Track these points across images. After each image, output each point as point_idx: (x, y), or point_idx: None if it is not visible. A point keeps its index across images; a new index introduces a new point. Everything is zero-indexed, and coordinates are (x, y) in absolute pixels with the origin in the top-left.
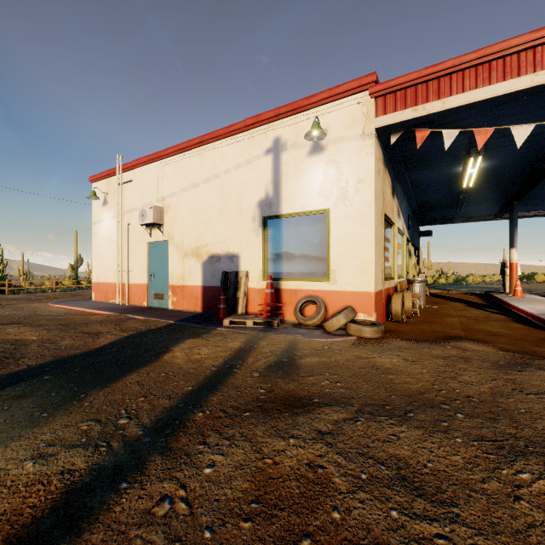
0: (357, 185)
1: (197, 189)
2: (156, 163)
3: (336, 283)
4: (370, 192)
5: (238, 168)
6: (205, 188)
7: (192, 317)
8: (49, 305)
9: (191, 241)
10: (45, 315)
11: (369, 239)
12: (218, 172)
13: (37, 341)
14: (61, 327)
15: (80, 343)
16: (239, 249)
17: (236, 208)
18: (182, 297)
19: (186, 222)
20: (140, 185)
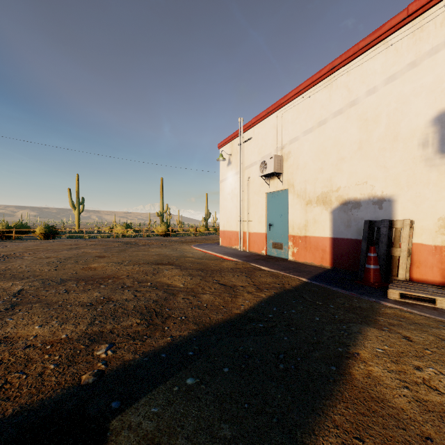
0: None
1: (323, 127)
2: (274, 114)
3: None
4: None
5: (392, 80)
6: (335, 123)
7: (324, 274)
8: (192, 247)
9: (315, 187)
10: (189, 257)
11: None
12: (355, 97)
13: (183, 291)
14: (201, 273)
15: (219, 301)
16: (393, 190)
17: (387, 135)
18: (304, 249)
19: (309, 167)
20: (258, 140)
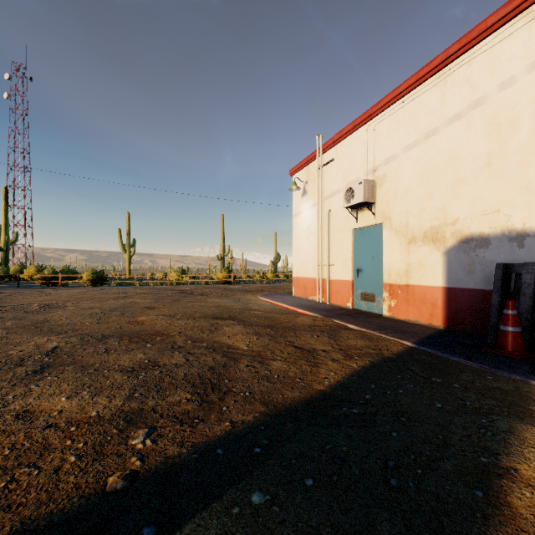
0: None
1: (433, 138)
2: (364, 127)
3: None
4: None
5: None
6: (451, 131)
7: (435, 337)
8: (258, 297)
9: (421, 219)
10: (255, 310)
11: None
12: (481, 94)
13: (247, 355)
14: (270, 331)
15: (295, 371)
16: None
17: (531, 143)
18: (406, 302)
19: (412, 193)
20: (342, 161)
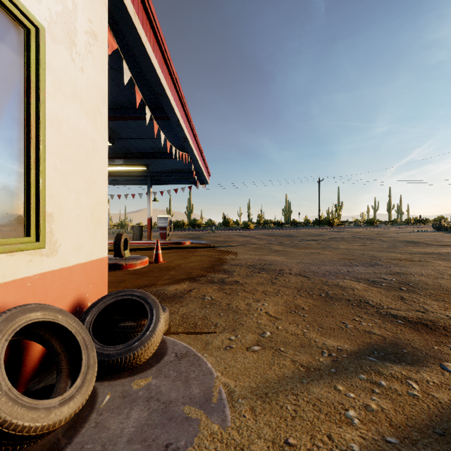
0: (90, 36)
1: None
2: None
3: (56, 249)
4: (104, 74)
5: None
6: None
7: None
8: None
9: None
10: None
11: (103, 160)
12: None
13: None
14: None
15: None
16: None
17: None
18: None
19: None
20: None
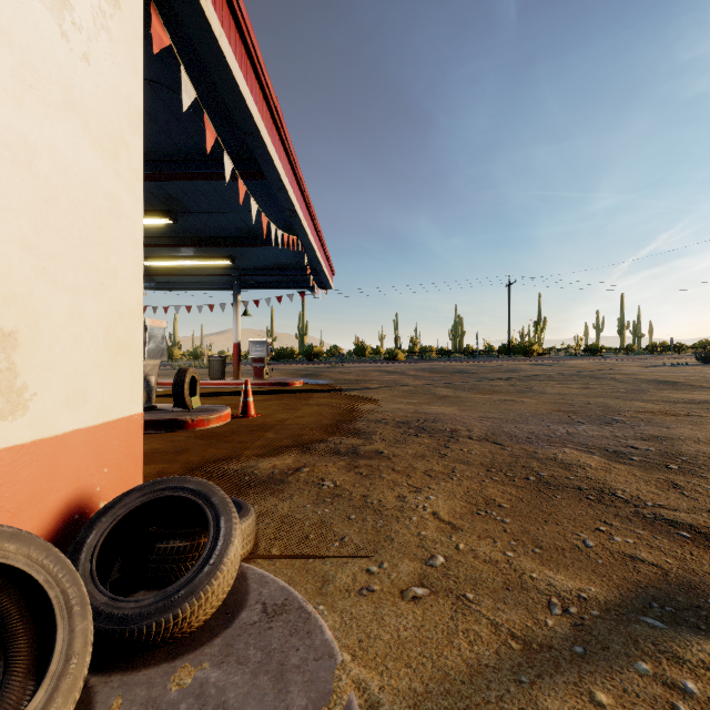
0: None
1: None
2: None
3: (24, 403)
4: (135, 75)
5: None
6: None
7: None
8: None
9: None
10: None
11: (134, 235)
12: None
13: None
14: None
15: None
16: None
17: None
18: None
19: None
20: None
